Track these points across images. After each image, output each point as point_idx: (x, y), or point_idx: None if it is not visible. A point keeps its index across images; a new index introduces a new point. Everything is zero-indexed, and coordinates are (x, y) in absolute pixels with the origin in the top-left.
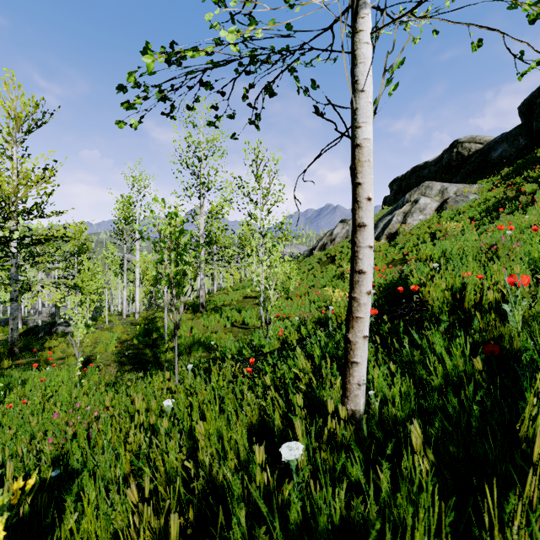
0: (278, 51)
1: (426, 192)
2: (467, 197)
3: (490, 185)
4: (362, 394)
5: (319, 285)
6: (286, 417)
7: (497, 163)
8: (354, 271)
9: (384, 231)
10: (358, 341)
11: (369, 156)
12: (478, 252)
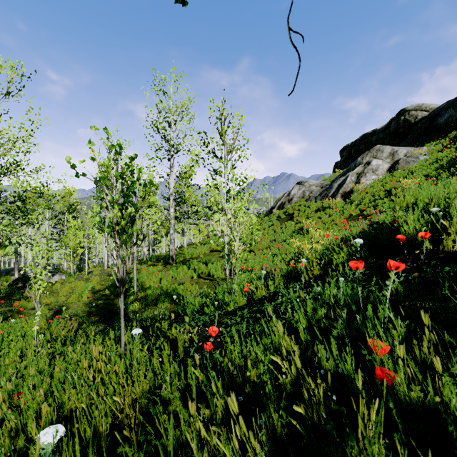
0: None
1: (377, 155)
2: (417, 158)
3: (439, 146)
4: None
5: (279, 240)
6: None
7: (444, 127)
8: None
9: (339, 190)
10: None
11: None
12: None
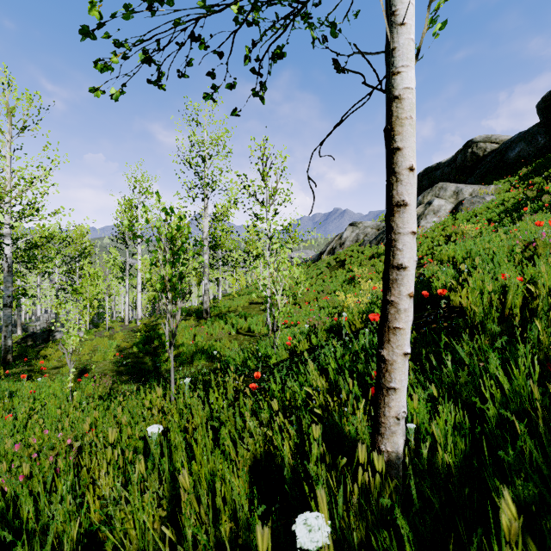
0: None
1: (440, 194)
2: (483, 199)
3: (508, 185)
4: (401, 430)
5: (328, 290)
6: (297, 449)
7: (514, 163)
8: (391, 266)
9: None
10: (396, 359)
11: (412, 112)
12: (510, 252)
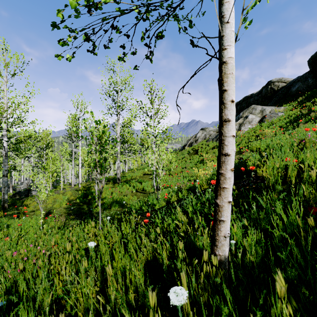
0: (165, 0)
1: (252, 112)
2: (277, 114)
3: (291, 107)
4: (227, 243)
5: (188, 167)
6: (171, 255)
7: (295, 94)
8: (221, 154)
9: None
10: (224, 205)
11: (233, 70)
12: (291, 145)
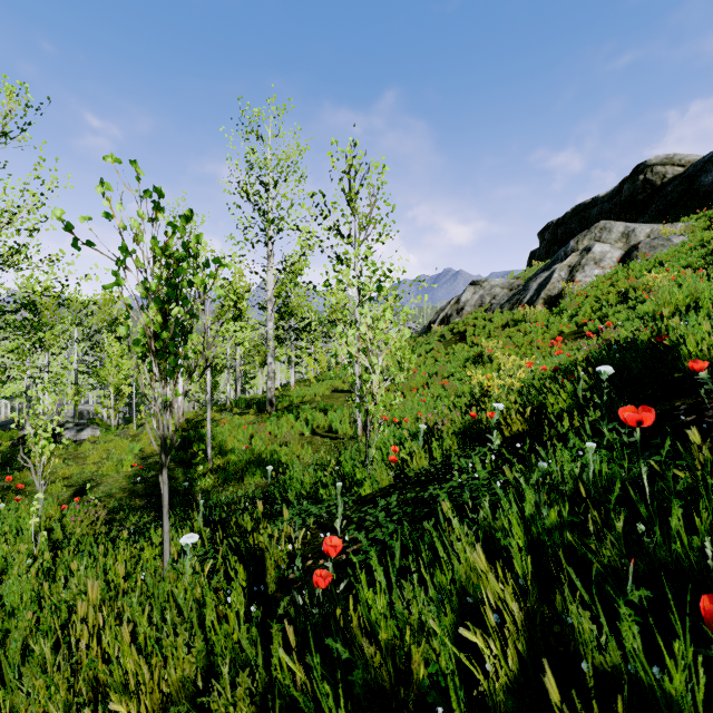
0: None
1: (602, 236)
2: (669, 241)
3: (705, 221)
4: None
5: (444, 373)
6: None
7: (711, 191)
8: None
9: (540, 293)
10: None
11: None
12: None
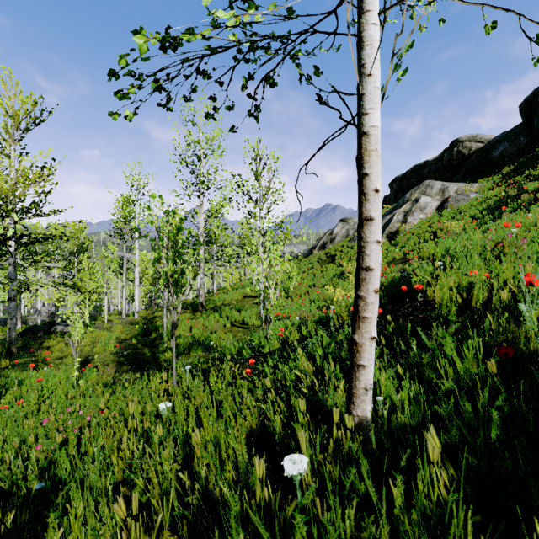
0: (279, 36)
1: (426, 191)
2: (467, 196)
3: (491, 184)
4: (369, 399)
5: (319, 284)
6: (287, 421)
7: (498, 162)
8: (361, 268)
9: (384, 230)
10: (364, 342)
11: (377, 145)
12: (483, 250)
